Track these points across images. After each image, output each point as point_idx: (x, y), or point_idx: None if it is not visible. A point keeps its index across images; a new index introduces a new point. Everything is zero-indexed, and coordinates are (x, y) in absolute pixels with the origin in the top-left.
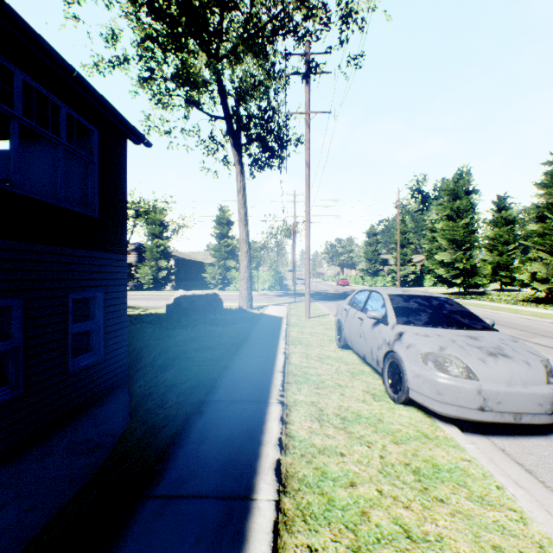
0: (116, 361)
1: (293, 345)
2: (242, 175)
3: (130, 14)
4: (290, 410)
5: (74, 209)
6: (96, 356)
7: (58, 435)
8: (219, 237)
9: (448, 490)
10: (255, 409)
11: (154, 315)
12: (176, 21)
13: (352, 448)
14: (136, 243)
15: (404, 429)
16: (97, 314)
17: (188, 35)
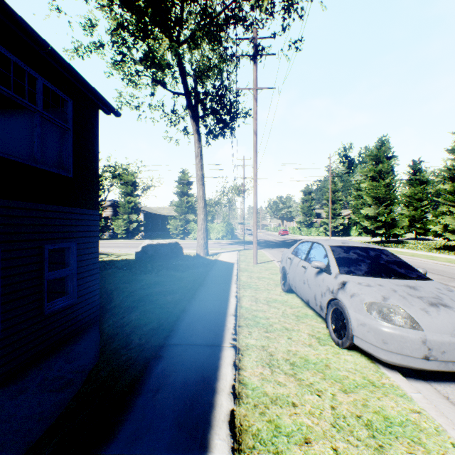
0: (88, 303)
1: (243, 289)
2: (199, 143)
3: (105, 6)
4: (242, 355)
5: (50, 170)
6: (70, 299)
7: (33, 371)
8: (180, 195)
9: (403, 448)
10: (210, 353)
11: (124, 261)
12: (143, 11)
13: (304, 397)
14: (112, 200)
15: (351, 376)
16: (71, 262)
17: (154, 24)
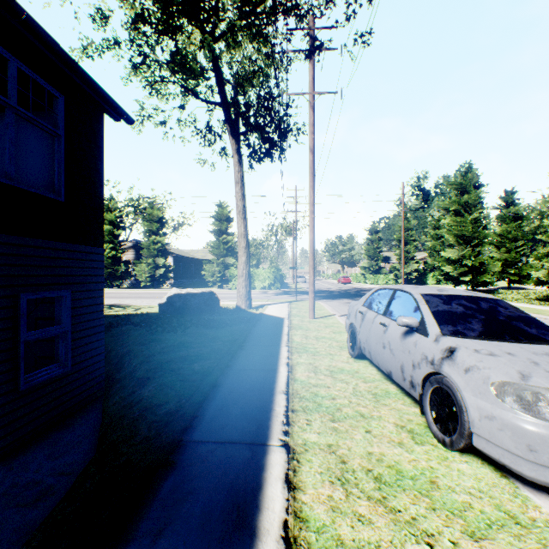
0: (89, 372)
1: (297, 353)
2: (240, 165)
3: None
4: (299, 462)
5: (29, 189)
6: (61, 368)
7: None
8: (217, 233)
9: None
10: (248, 458)
11: (144, 316)
12: None
13: (405, 548)
14: (134, 240)
15: (477, 504)
16: (63, 317)
17: (182, 13)
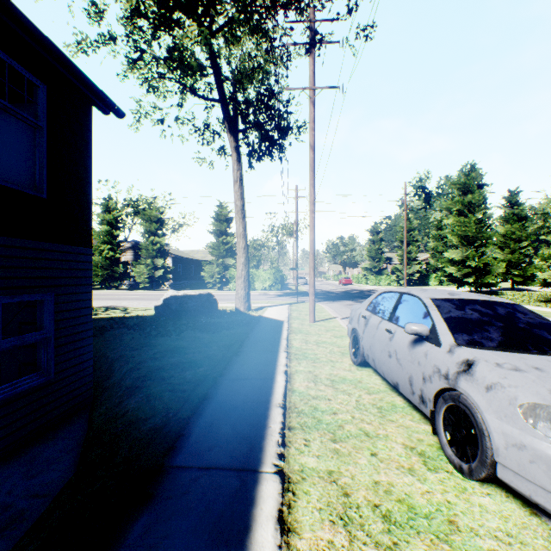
0: (74, 380)
1: (296, 360)
2: (239, 164)
3: None
4: (295, 495)
5: (5, 184)
6: (42, 376)
7: None
8: (217, 234)
9: None
10: (236, 489)
11: (140, 318)
12: None
13: None
14: (133, 240)
15: None
16: (45, 322)
17: (178, 6)
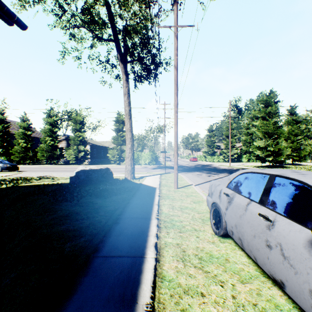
0: None
1: (165, 228)
2: (127, 83)
3: None
4: None
5: None
6: None
7: None
8: (117, 131)
9: None
10: None
11: (58, 185)
12: None
13: None
14: (66, 135)
15: None
16: None
17: None
